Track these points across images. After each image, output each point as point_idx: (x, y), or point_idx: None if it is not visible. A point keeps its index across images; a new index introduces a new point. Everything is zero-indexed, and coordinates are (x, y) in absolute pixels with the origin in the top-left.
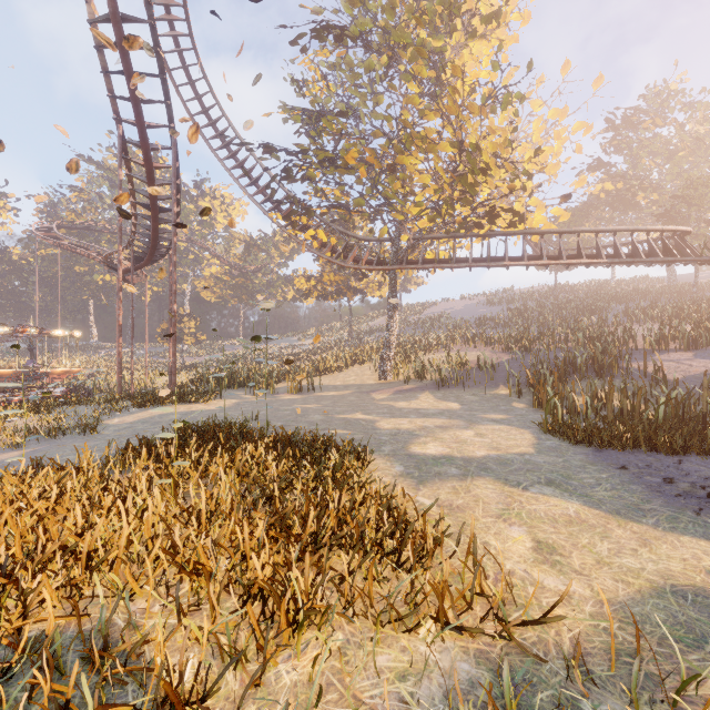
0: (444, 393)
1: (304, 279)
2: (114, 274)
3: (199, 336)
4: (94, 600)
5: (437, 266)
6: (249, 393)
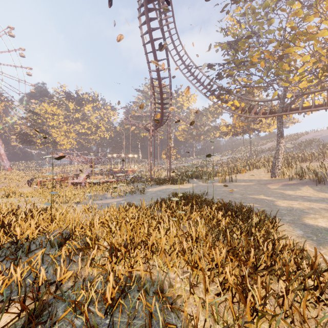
0: (320, 187)
1: (225, 126)
2: (147, 132)
3: (177, 156)
4: (153, 266)
5: (313, 109)
6: (200, 181)
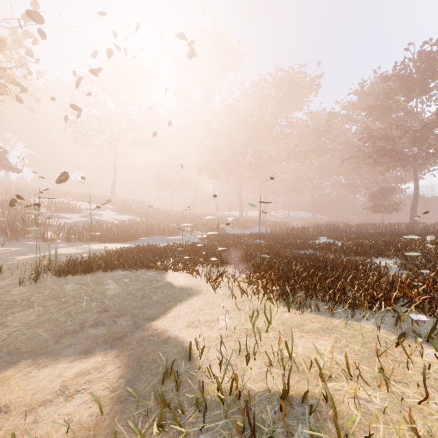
0: None
1: None
2: None
3: None
4: None
5: None
6: None
